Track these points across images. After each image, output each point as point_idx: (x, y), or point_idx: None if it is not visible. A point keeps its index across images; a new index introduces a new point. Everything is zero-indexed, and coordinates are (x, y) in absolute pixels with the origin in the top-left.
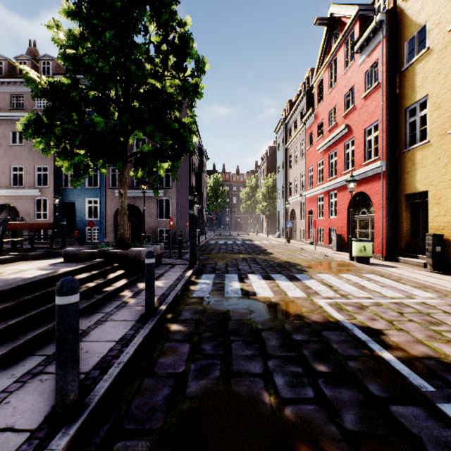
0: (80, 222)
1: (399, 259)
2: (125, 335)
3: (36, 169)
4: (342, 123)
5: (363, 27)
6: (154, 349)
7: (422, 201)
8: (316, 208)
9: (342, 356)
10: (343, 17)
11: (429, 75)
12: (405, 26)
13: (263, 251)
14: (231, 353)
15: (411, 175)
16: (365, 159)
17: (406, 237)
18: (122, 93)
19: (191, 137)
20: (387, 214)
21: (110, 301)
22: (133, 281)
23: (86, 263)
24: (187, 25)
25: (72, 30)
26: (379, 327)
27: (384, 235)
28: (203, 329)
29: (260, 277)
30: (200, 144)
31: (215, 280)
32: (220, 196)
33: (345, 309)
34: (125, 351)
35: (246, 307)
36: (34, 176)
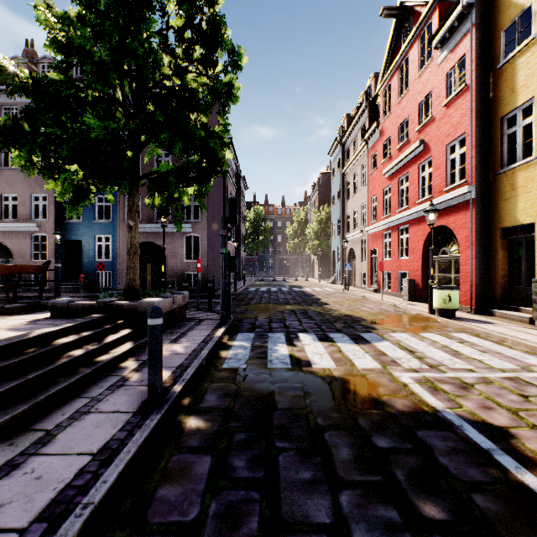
0: (88, 264)
1: (494, 312)
2: (110, 442)
3: (34, 198)
4: (416, 139)
5: (444, 16)
6: (154, 468)
7: (526, 236)
8: (382, 246)
9: (459, 482)
10: (417, 5)
11: (536, 70)
12: (502, 9)
13: (316, 300)
14: (278, 476)
15: (511, 203)
16: (447, 184)
17: (503, 283)
18: (132, 93)
19: (223, 153)
20: (478, 254)
21: (103, 378)
22: (142, 345)
23: (76, 321)
24: (218, 3)
25: (67, 12)
26: (501, 422)
27: (473, 280)
28: (234, 426)
29: (315, 338)
30: (237, 170)
31: (254, 341)
32: (262, 233)
33: (441, 388)
34: (101, 478)
35: (298, 386)
36: (31, 207)
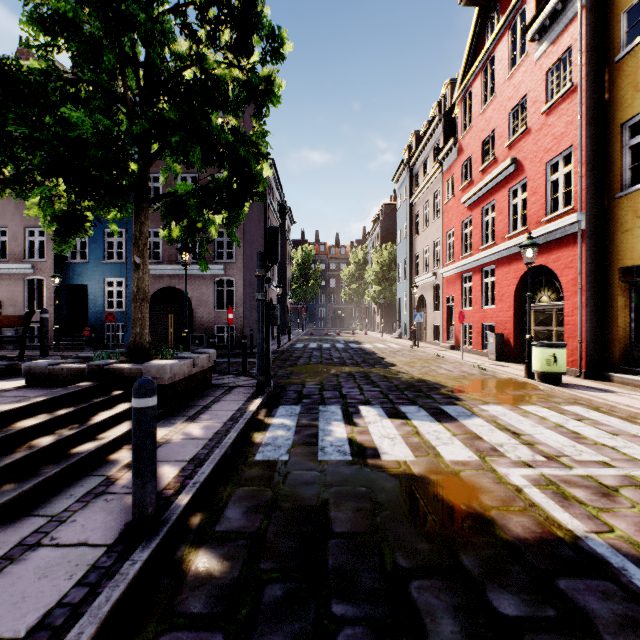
0: (96, 315)
1: (611, 377)
2: (55, 611)
3: (28, 233)
4: (506, 157)
5: None
6: None
7: None
8: (460, 293)
9: None
10: None
11: None
12: None
13: (380, 360)
14: None
15: (634, 235)
16: (547, 212)
17: (623, 339)
18: (139, 87)
19: (260, 168)
20: (589, 301)
21: (78, 479)
22: None
23: (51, 393)
24: None
25: None
26: None
27: (583, 335)
28: (265, 569)
29: (381, 413)
30: (282, 200)
31: (300, 418)
32: (312, 278)
33: (573, 496)
34: None
35: (363, 492)
36: (24, 244)
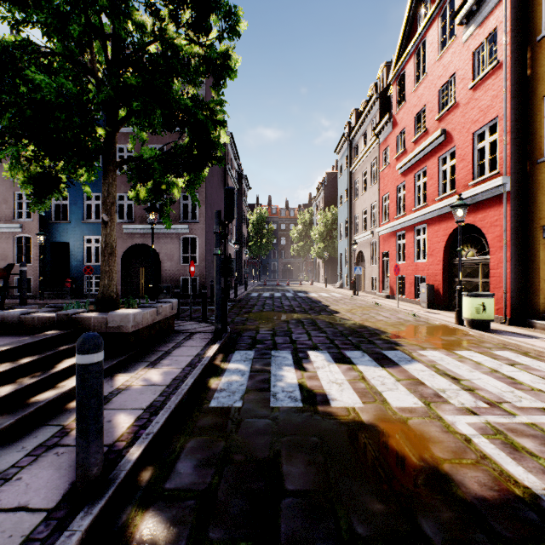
0: (76, 268)
1: (534, 324)
2: None
3: (17, 196)
4: (436, 129)
5: None
6: None
7: None
8: (395, 249)
9: None
10: None
11: None
12: None
13: (325, 308)
14: None
15: None
16: (473, 177)
17: (544, 289)
18: (107, 60)
19: (218, 134)
20: (514, 256)
21: (33, 429)
22: (108, 371)
23: (17, 342)
24: None
25: None
26: None
27: (508, 286)
28: (214, 538)
29: (329, 358)
30: (239, 169)
31: (254, 363)
32: (266, 236)
33: (522, 447)
34: None
35: (314, 442)
36: (14, 206)
